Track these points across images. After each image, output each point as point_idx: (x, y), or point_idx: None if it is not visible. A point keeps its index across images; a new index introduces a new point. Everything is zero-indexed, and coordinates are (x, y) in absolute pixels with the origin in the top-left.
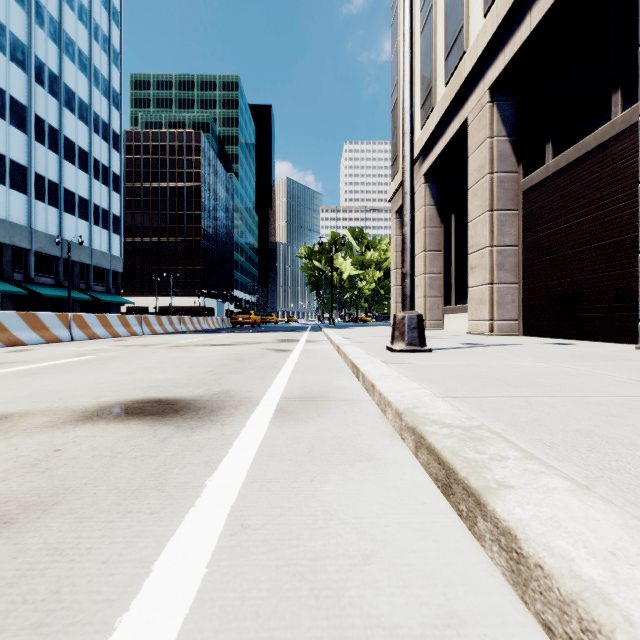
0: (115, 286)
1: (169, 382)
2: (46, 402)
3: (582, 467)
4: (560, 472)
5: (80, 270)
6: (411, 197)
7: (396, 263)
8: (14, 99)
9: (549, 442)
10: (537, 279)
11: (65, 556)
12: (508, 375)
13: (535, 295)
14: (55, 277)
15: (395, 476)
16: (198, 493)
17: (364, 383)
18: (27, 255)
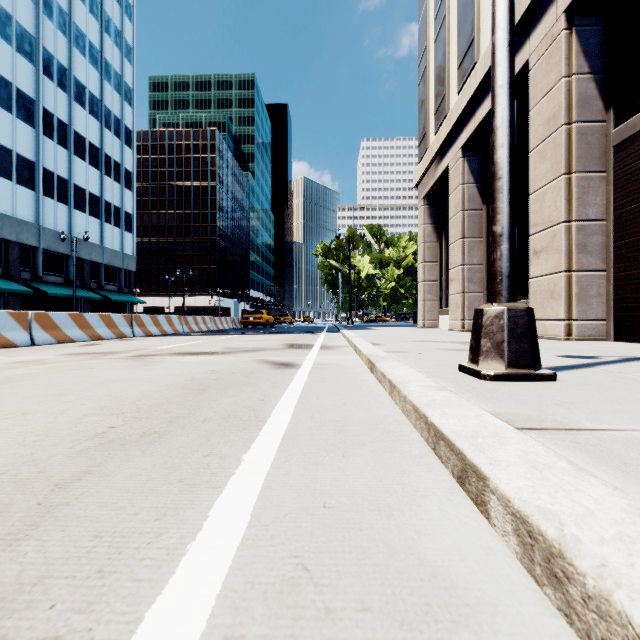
0: (128, 285)
1: None
2: None
3: None
4: None
5: (91, 269)
6: (511, 93)
7: (424, 255)
8: (21, 92)
9: None
10: None
11: None
12: None
13: (637, 285)
14: (65, 276)
15: None
16: None
17: (557, 589)
18: (35, 253)
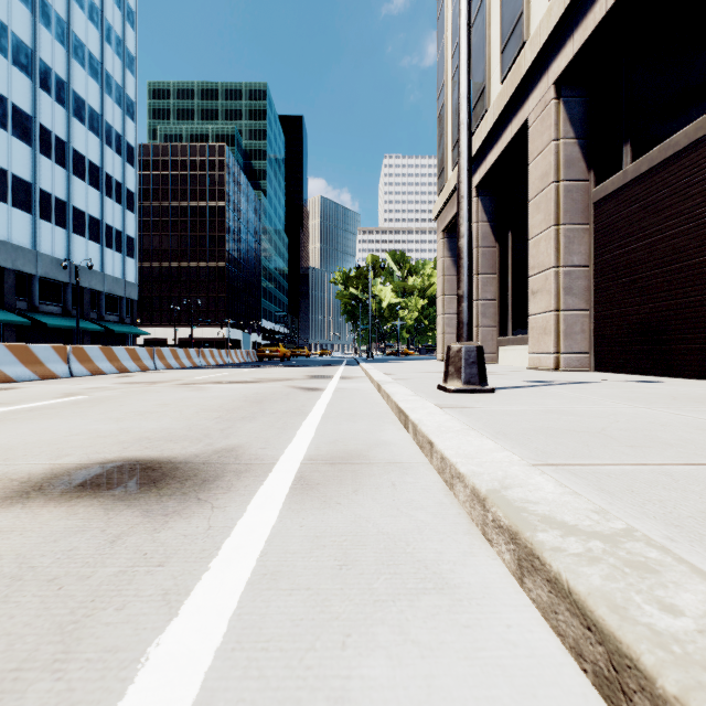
0: (130, 315)
1: (161, 433)
2: None
3: None
4: None
5: (91, 298)
6: (469, 202)
7: (443, 288)
8: (17, 107)
9: None
10: (612, 305)
11: None
12: (610, 427)
13: (610, 324)
14: (63, 305)
15: (493, 634)
16: (124, 684)
17: (416, 437)
18: (31, 281)
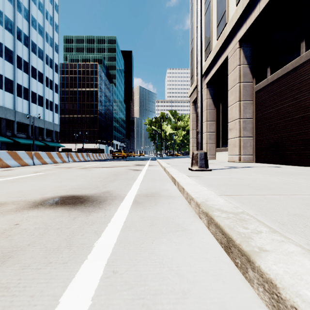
0: (56, 138)
1: (79, 186)
2: (15, 197)
3: (303, 237)
4: (293, 241)
5: (39, 130)
6: (201, 93)
7: (192, 127)
8: (7, 47)
9: (281, 221)
10: (262, 135)
11: (10, 292)
12: (252, 183)
13: (261, 142)
14: (27, 134)
15: (198, 240)
16: (90, 250)
17: (178, 187)
18: (13, 123)
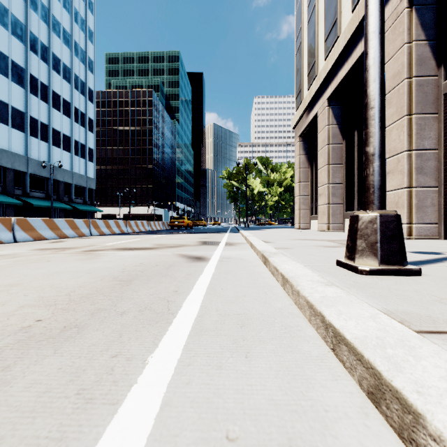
0: (90, 199)
1: None
2: None
3: None
4: None
5: (64, 187)
6: (382, 38)
7: (299, 177)
8: (15, 63)
9: None
10: None
11: None
12: None
13: None
14: (45, 192)
15: None
16: None
17: None
18: (24, 176)
